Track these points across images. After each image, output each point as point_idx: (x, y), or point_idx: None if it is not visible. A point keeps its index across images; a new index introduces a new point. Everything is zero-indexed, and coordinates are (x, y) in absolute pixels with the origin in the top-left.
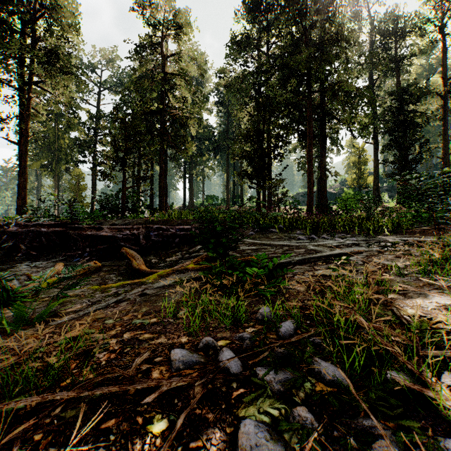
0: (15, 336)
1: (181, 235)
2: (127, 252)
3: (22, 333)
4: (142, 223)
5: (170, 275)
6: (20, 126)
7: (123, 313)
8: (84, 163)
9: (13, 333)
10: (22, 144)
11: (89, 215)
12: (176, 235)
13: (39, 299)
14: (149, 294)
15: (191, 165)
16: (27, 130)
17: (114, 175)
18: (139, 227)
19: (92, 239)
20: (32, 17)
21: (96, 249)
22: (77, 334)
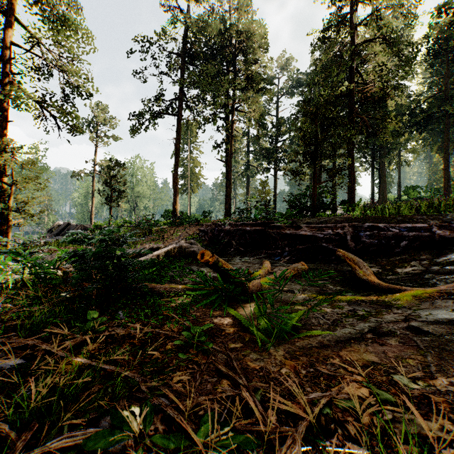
0: (267, 353)
1: (410, 236)
2: (344, 256)
3: (273, 351)
4: (343, 221)
5: (437, 301)
6: (226, 147)
7: (417, 368)
8: (268, 170)
9: (263, 347)
10: (228, 160)
11: (282, 214)
12: (401, 237)
13: (265, 300)
14: (434, 335)
15: (382, 152)
16: (231, 149)
17: (305, 171)
18: (343, 225)
19: (290, 238)
20: (234, 55)
21: (295, 249)
22: (363, 393)
